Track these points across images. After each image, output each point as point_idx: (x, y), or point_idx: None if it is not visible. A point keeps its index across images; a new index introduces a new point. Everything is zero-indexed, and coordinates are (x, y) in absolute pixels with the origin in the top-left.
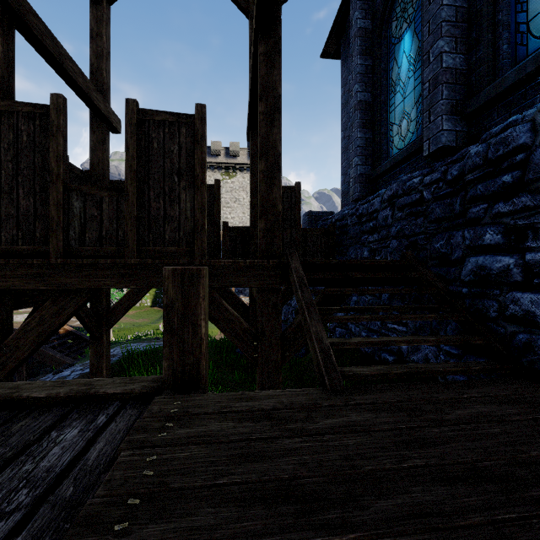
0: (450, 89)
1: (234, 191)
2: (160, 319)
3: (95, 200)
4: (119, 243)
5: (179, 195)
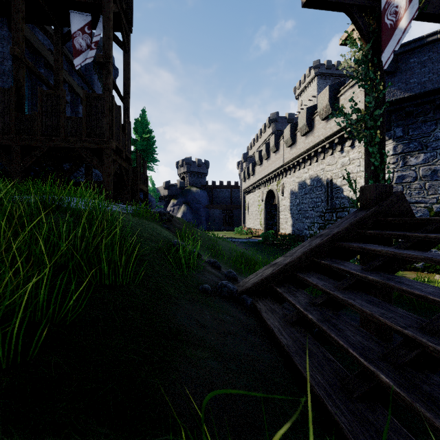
0: None
1: None
2: None
3: None
4: None
5: None
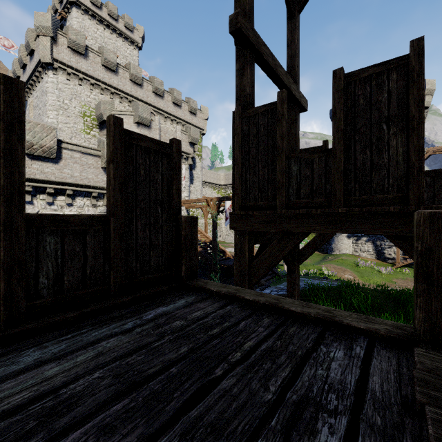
0: None
1: None
2: (321, 261)
3: (307, 162)
4: (326, 195)
5: (387, 142)
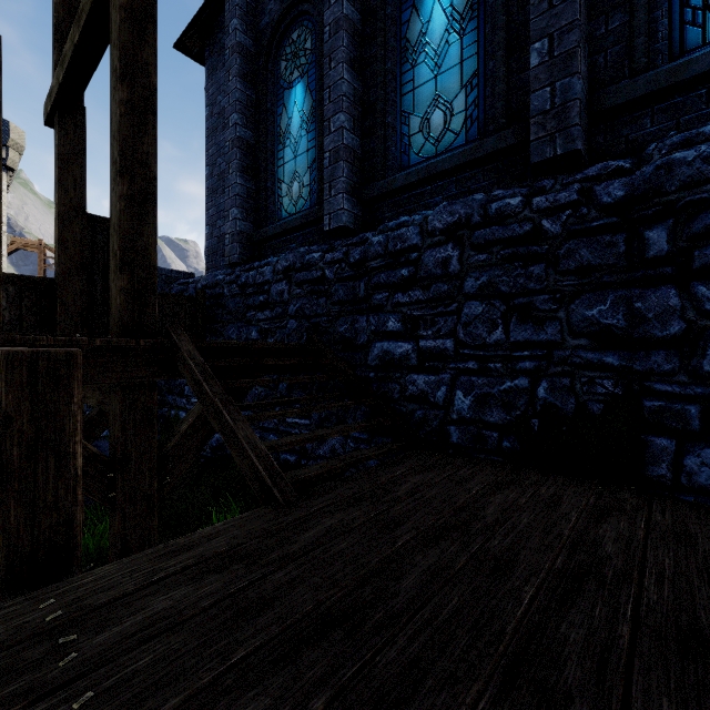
0: (349, 168)
1: None
2: None
3: None
4: None
5: None
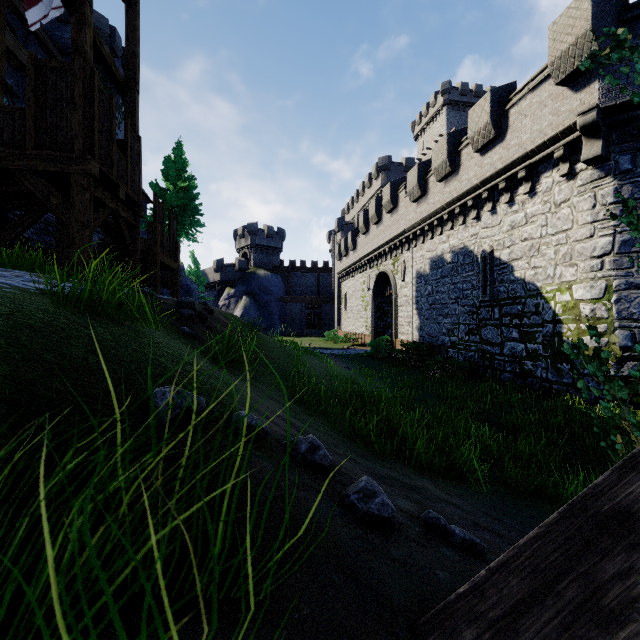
0: None
1: None
2: None
3: None
4: None
5: None
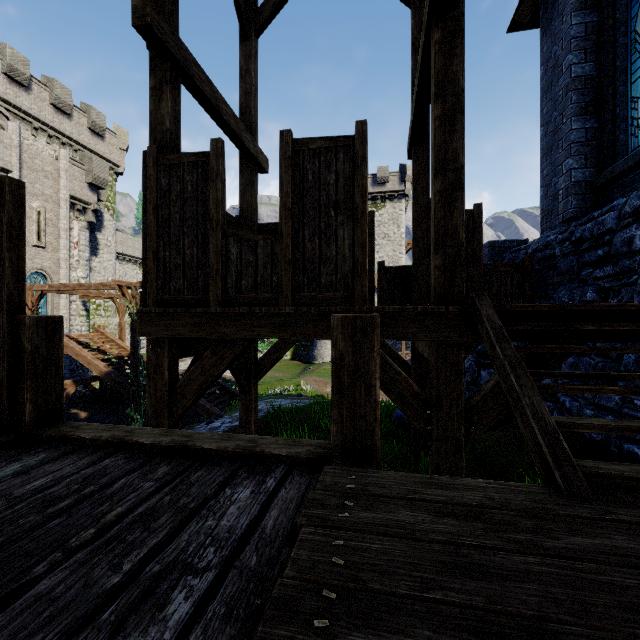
0: None
1: (383, 226)
2: (300, 374)
3: (251, 244)
4: (273, 289)
5: (336, 231)
